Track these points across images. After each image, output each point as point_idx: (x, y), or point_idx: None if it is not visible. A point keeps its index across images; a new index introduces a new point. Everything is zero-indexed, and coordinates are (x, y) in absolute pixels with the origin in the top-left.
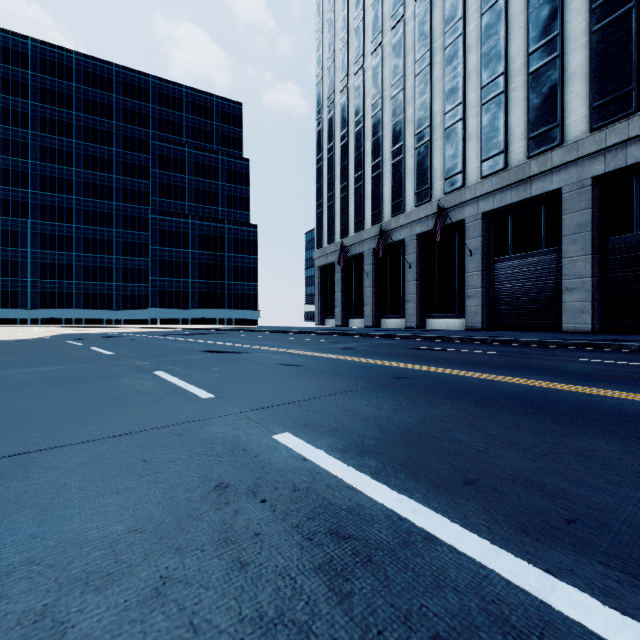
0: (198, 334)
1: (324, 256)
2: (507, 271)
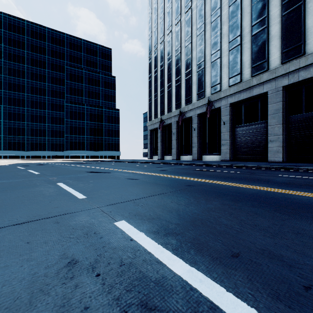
0: (88, 163)
1: (152, 124)
2: (241, 132)
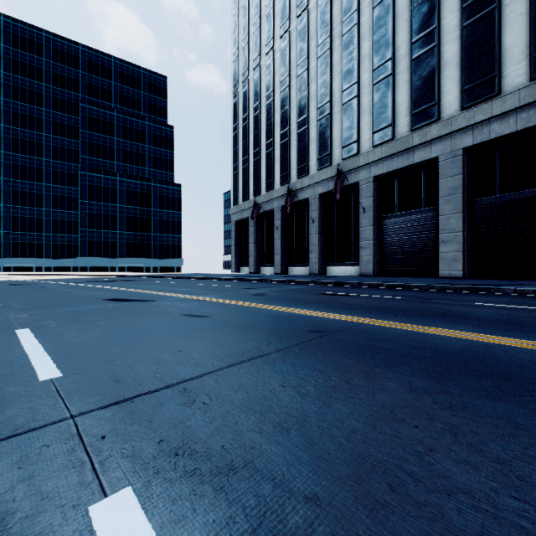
0: (117, 281)
1: (239, 212)
2: (394, 226)
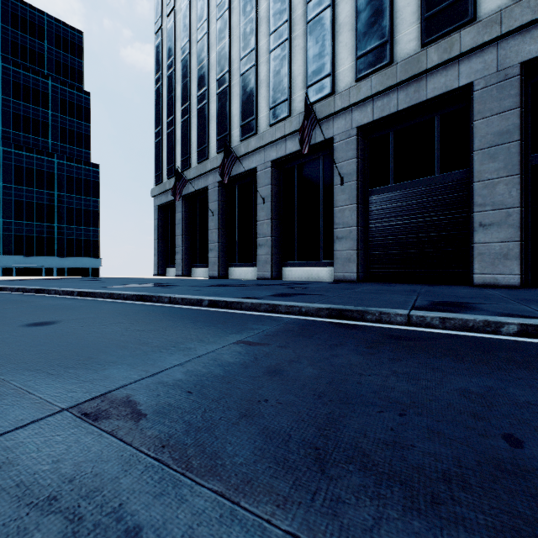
0: None
1: (163, 193)
2: (387, 205)
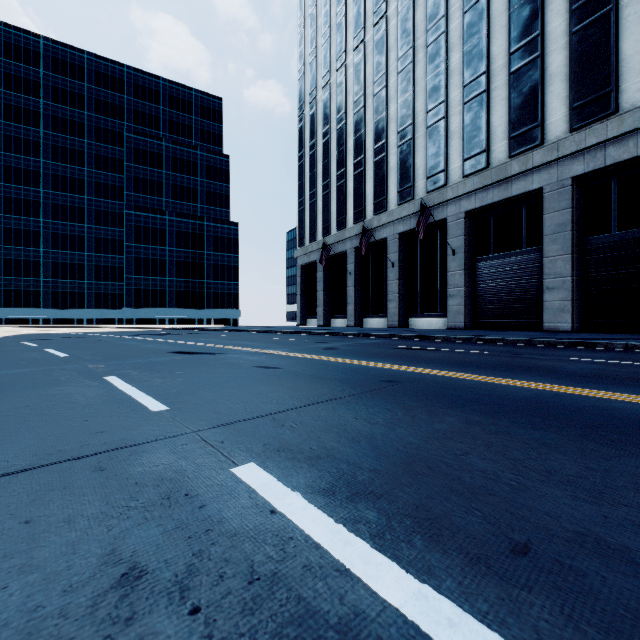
0: (172, 334)
1: (306, 255)
2: (489, 270)
